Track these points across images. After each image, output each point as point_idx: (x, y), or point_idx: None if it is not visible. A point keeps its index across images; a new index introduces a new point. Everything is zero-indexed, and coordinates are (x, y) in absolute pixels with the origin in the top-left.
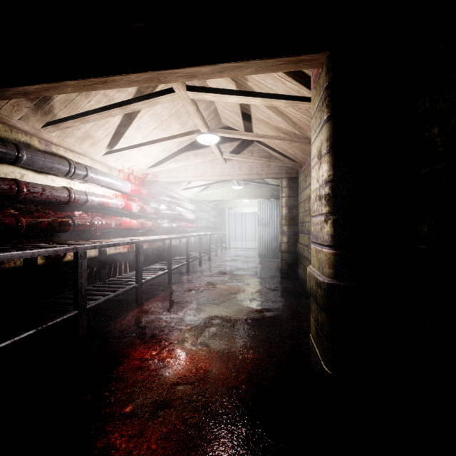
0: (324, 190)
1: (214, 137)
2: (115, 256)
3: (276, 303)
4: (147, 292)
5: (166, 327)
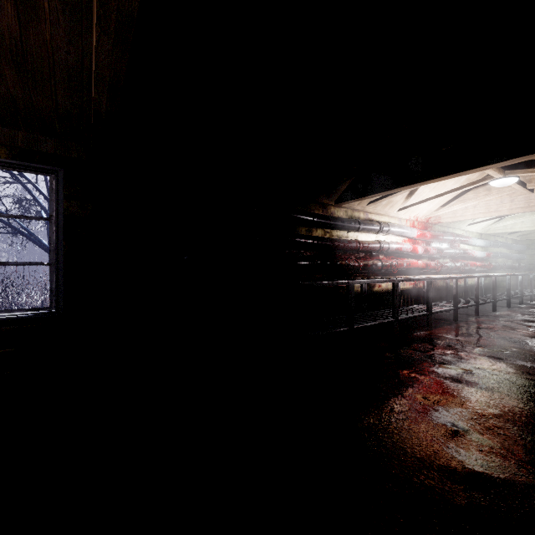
0: None
1: (511, 179)
2: (403, 290)
3: None
4: (433, 323)
5: (459, 344)
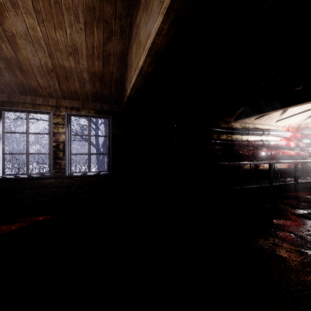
0: None
1: None
2: (280, 169)
3: None
4: (300, 189)
5: None
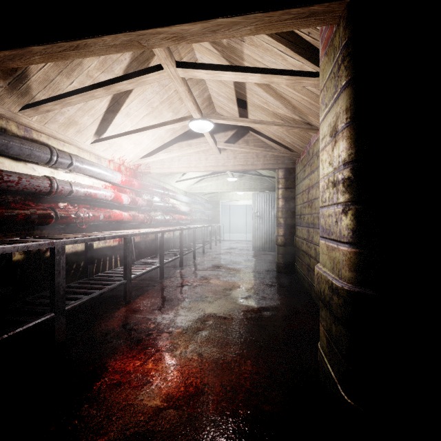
0: (342, 173)
1: (208, 123)
2: (104, 249)
3: (273, 301)
4: (137, 288)
5: (154, 330)
